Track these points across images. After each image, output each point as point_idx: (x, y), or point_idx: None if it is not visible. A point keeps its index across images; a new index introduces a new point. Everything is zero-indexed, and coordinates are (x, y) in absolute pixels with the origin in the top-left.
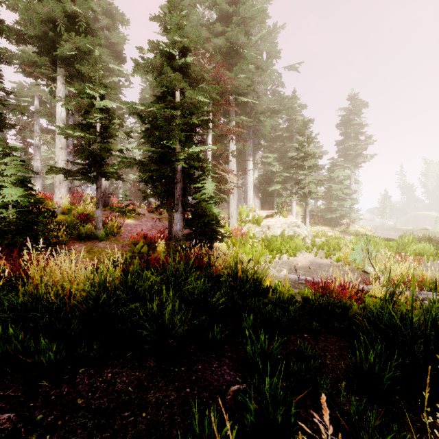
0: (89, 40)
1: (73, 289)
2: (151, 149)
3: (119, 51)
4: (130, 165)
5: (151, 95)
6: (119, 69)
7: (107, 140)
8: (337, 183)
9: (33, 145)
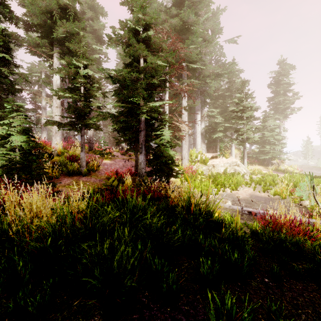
0: (76, 25)
1: (34, 224)
2: (121, 104)
3: (100, 36)
4: (105, 118)
5: (123, 66)
6: (100, 49)
7: (89, 100)
8: (269, 131)
9: (41, 107)
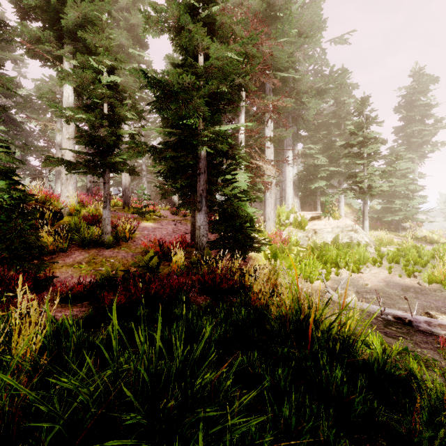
0: (97, 6)
1: None
2: (166, 129)
3: (140, 35)
4: (141, 152)
5: None
6: (141, 55)
7: (118, 127)
8: (399, 177)
9: (55, 144)
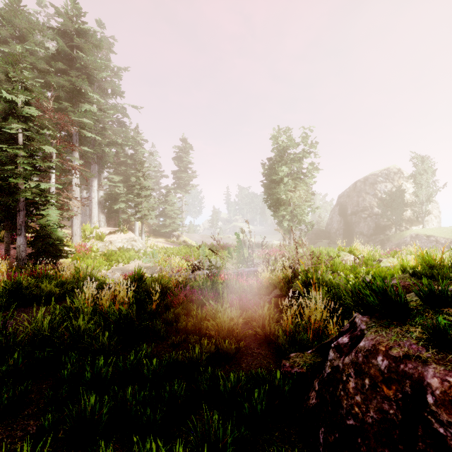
0: None
1: None
2: None
3: None
4: None
5: None
6: None
7: None
8: (170, 205)
9: None
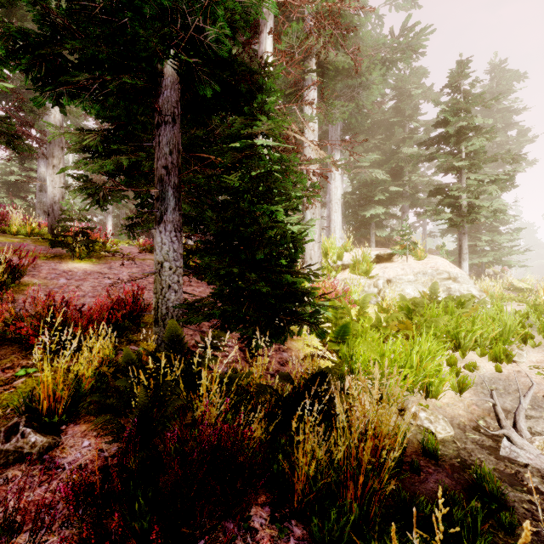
0: None
1: None
2: None
3: None
4: None
5: None
6: None
7: None
8: None
9: None
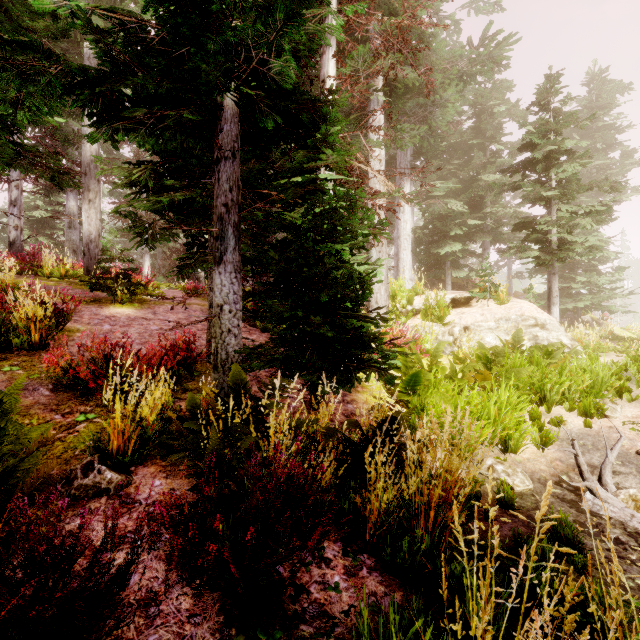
0: None
1: None
2: (109, 7)
3: None
4: (34, 79)
5: None
6: None
7: None
8: None
9: None
